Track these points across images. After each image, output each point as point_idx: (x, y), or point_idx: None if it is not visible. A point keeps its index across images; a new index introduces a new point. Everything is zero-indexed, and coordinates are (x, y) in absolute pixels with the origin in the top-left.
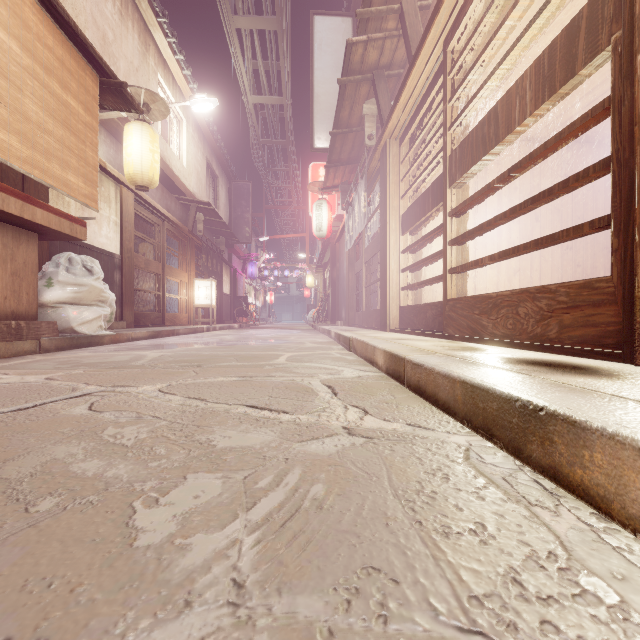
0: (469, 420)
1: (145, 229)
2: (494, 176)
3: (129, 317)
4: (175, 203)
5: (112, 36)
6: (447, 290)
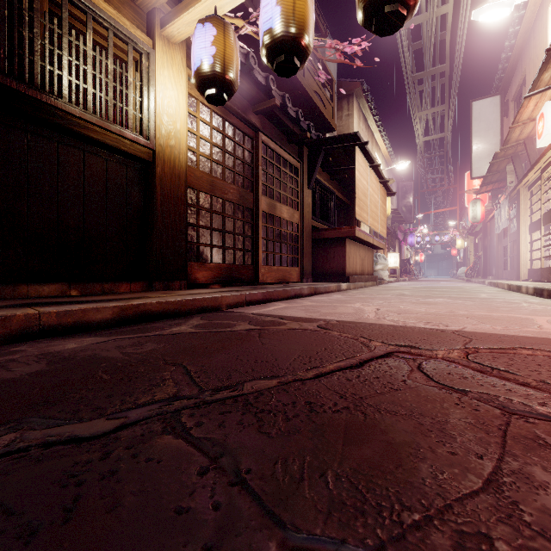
0: (517, 291)
1: None
2: None
3: None
4: None
5: None
6: (541, 264)
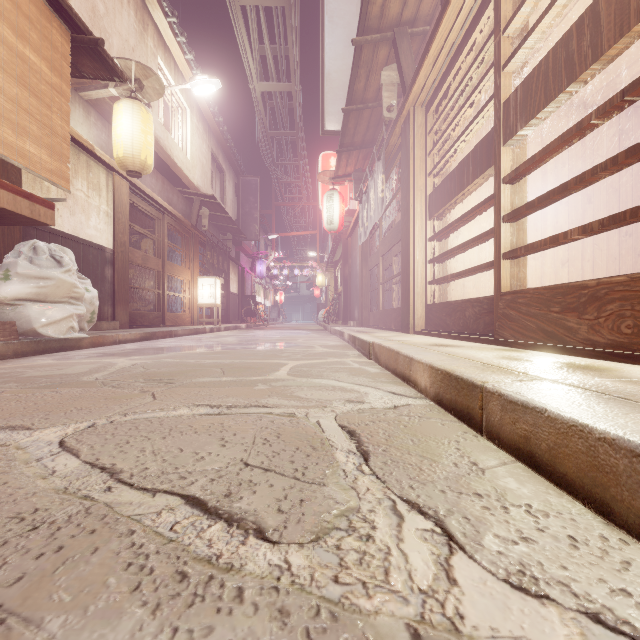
0: None
1: (146, 224)
2: (538, 149)
3: (123, 317)
4: (177, 196)
5: (103, 9)
6: (501, 281)
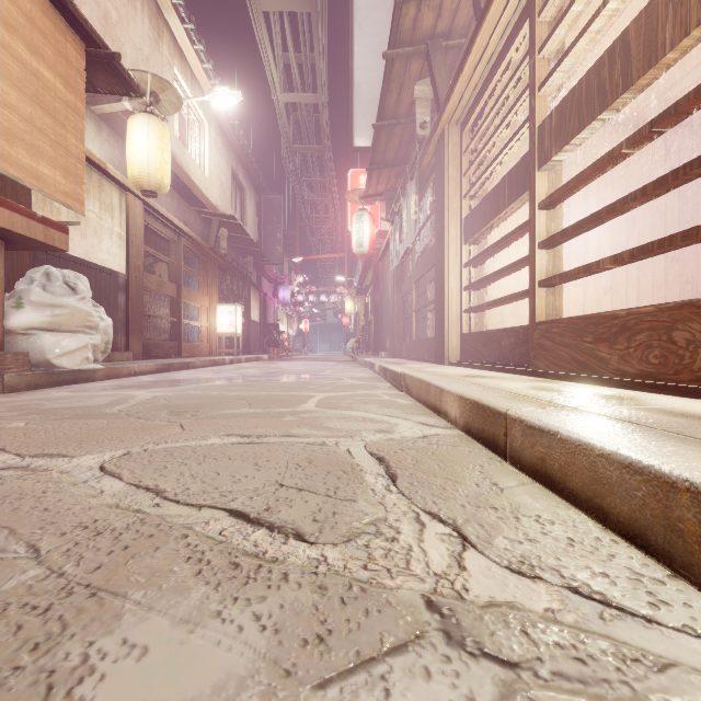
0: None
1: (161, 247)
2: (580, 170)
3: (137, 347)
4: (194, 216)
5: (116, 16)
6: (536, 310)
